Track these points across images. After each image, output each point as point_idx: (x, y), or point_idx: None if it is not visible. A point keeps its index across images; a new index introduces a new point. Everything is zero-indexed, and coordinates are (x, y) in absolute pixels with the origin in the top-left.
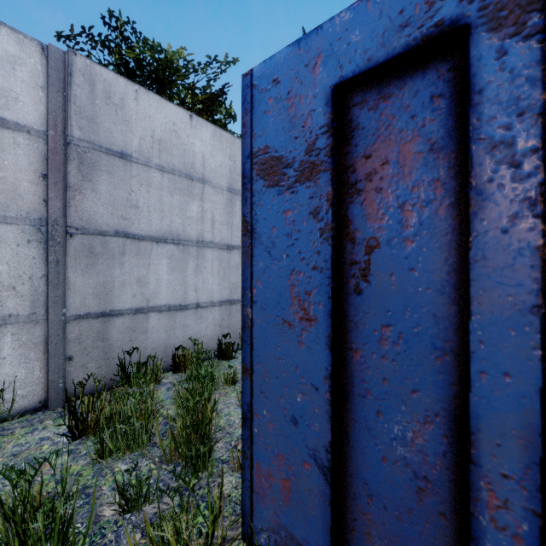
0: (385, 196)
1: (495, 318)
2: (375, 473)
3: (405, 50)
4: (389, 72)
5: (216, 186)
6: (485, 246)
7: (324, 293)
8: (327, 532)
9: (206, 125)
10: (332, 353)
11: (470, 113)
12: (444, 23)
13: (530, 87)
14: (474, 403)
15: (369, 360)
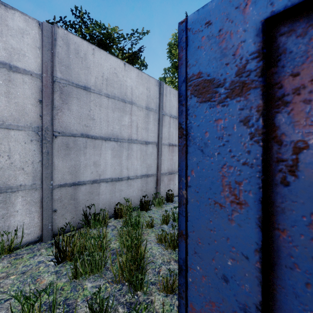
0: None
1: None
2: None
3: None
4: None
5: (139, 106)
6: None
7: (254, 184)
8: None
9: (133, 69)
10: (262, 232)
11: None
12: None
13: None
14: None
15: (297, 240)
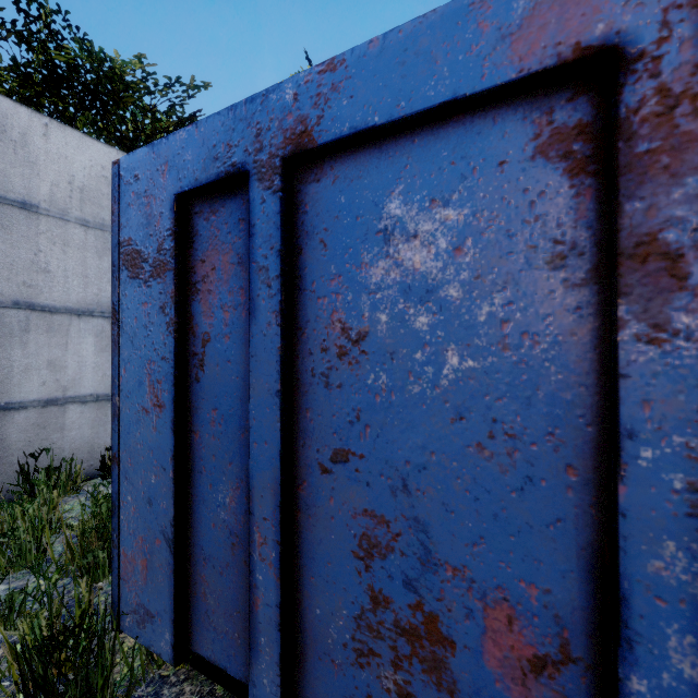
0: (214, 297)
1: (261, 400)
2: (208, 539)
3: (217, 179)
4: (216, 191)
5: None
6: (256, 345)
7: (170, 382)
8: (171, 599)
9: None
10: (175, 436)
11: (249, 240)
12: (237, 165)
13: (276, 229)
14: (251, 466)
15: (205, 440)
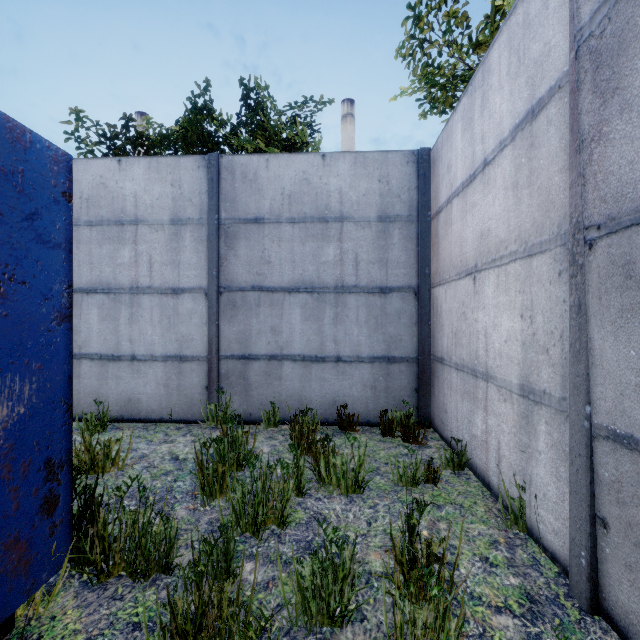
0: None
1: None
2: None
3: None
4: None
5: None
6: None
7: None
8: None
9: None
10: None
11: None
12: None
13: None
14: None
15: None
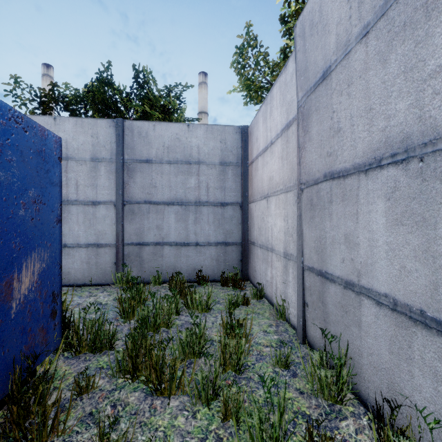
0: None
1: None
2: None
3: None
4: None
5: None
6: None
7: None
8: None
9: None
10: None
11: None
12: None
13: None
14: None
15: None
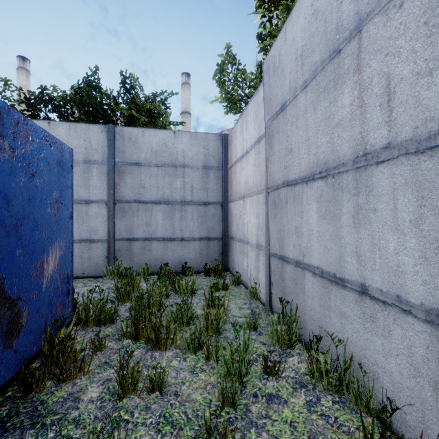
0: None
1: None
2: None
3: None
4: None
5: None
6: None
7: None
8: None
9: None
10: None
11: None
12: None
13: None
14: None
15: None
